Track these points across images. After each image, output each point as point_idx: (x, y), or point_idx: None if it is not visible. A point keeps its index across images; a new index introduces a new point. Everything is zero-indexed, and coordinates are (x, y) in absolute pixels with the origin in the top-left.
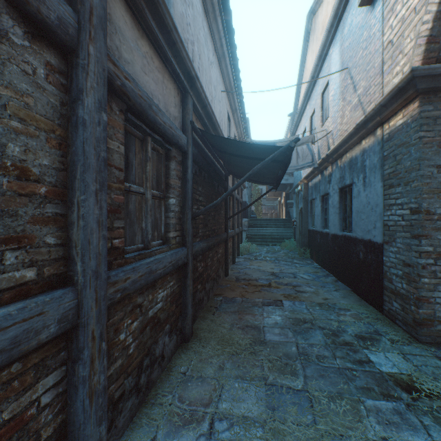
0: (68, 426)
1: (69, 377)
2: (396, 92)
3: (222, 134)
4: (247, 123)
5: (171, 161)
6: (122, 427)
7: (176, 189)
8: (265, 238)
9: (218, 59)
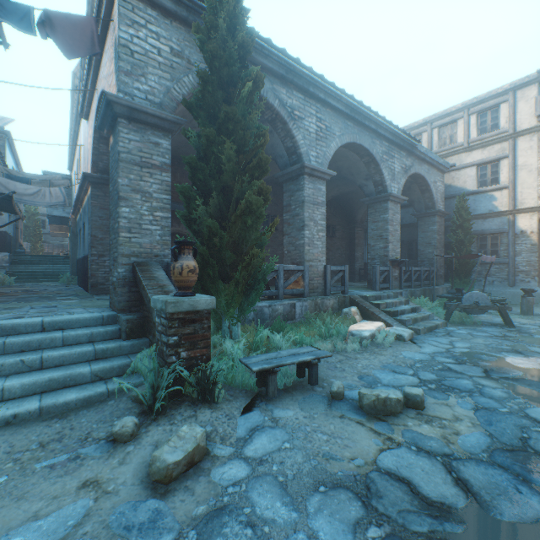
0: None
1: None
2: (84, 179)
3: None
4: (10, 137)
5: None
6: None
7: None
8: (36, 275)
9: None
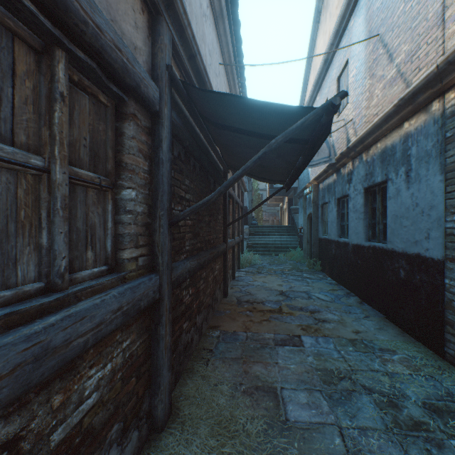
0: None
1: None
2: None
3: None
4: None
5: (127, 122)
6: None
7: (137, 174)
8: (268, 247)
9: (215, 18)
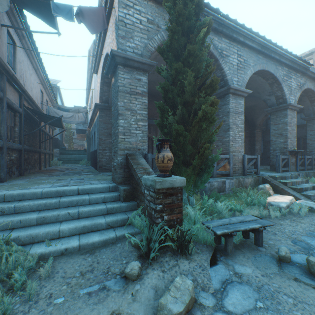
0: (1, 165)
1: (1, 157)
2: (95, 107)
3: (37, 105)
4: (59, 89)
5: (17, 117)
6: (7, 178)
7: (18, 126)
8: (71, 160)
9: (35, 70)
